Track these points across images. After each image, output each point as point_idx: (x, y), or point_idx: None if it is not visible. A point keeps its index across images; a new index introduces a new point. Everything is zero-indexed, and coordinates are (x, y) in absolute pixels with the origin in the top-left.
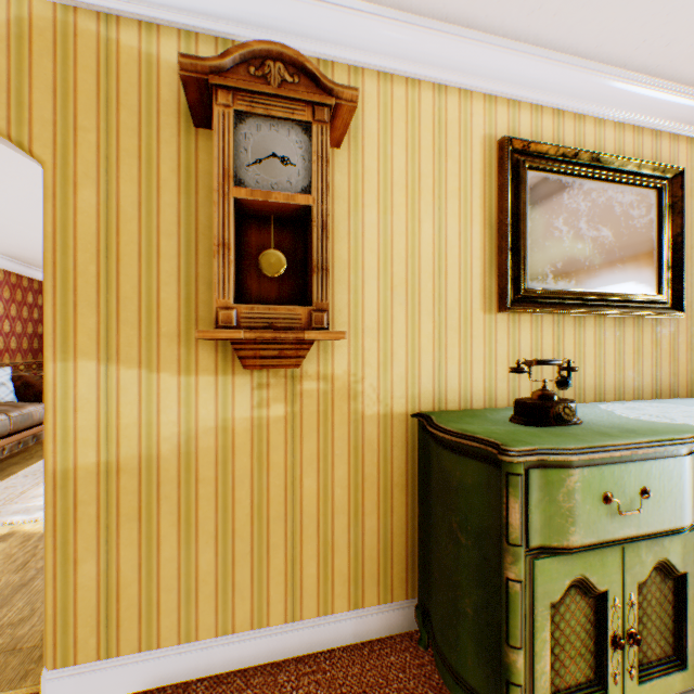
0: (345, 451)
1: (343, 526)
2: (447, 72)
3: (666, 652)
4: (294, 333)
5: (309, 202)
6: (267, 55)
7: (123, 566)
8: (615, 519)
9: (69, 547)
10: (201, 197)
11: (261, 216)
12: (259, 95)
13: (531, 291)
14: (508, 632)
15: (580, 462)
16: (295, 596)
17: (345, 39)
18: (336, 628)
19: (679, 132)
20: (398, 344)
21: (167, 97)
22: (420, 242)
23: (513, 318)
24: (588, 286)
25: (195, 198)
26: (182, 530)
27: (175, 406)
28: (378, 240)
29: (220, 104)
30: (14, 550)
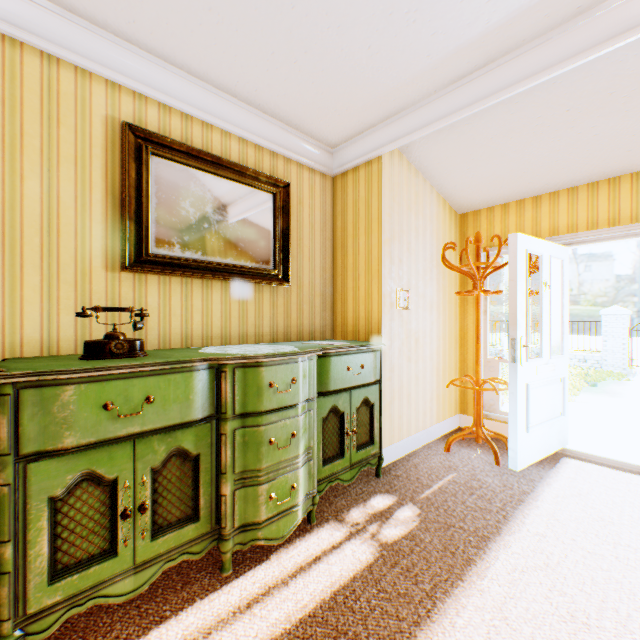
0: None
1: None
2: (56, 45)
3: (188, 513)
4: None
5: None
6: None
7: None
8: (119, 422)
9: None
10: None
11: None
12: None
13: (156, 256)
14: (0, 531)
15: (82, 380)
16: None
17: None
18: None
19: (291, 158)
20: None
21: None
22: (24, 197)
23: (141, 277)
24: (215, 258)
25: None
26: None
27: None
28: None
29: None
30: None
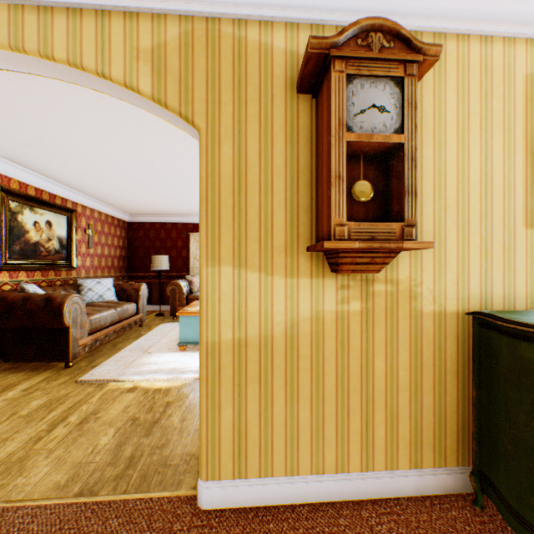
0: (406, 341)
1: (405, 400)
2: (494, 24)
3: None
4: (394, 243)
5: (401, 140)
6: (369, 29)
7: (248, 414)
8: None
9: (215, 396)
10: (300, 145)
11: (352, 155)
12: (364, 61)
13: None
14: None
15: None
16: (368, 452)
17: (409, 10)
18: (400, 481)
19: None
20: (450, 255)
21: (277, 73)
22: (468, 170)
23: None
24: None
25: (296, 147)
26: (287, 392)
27: (282, 300)
28: (433, 170)
29: (336, 71)
30: (141, 398)
